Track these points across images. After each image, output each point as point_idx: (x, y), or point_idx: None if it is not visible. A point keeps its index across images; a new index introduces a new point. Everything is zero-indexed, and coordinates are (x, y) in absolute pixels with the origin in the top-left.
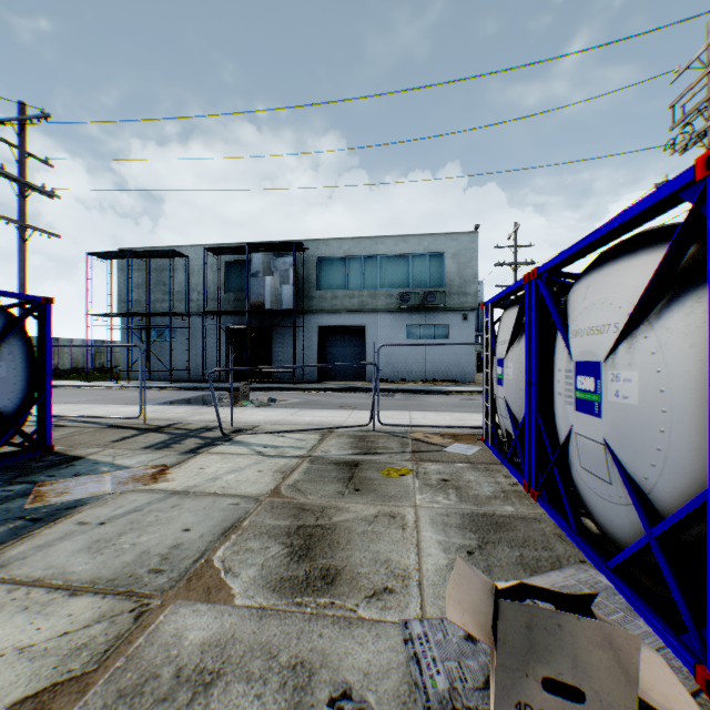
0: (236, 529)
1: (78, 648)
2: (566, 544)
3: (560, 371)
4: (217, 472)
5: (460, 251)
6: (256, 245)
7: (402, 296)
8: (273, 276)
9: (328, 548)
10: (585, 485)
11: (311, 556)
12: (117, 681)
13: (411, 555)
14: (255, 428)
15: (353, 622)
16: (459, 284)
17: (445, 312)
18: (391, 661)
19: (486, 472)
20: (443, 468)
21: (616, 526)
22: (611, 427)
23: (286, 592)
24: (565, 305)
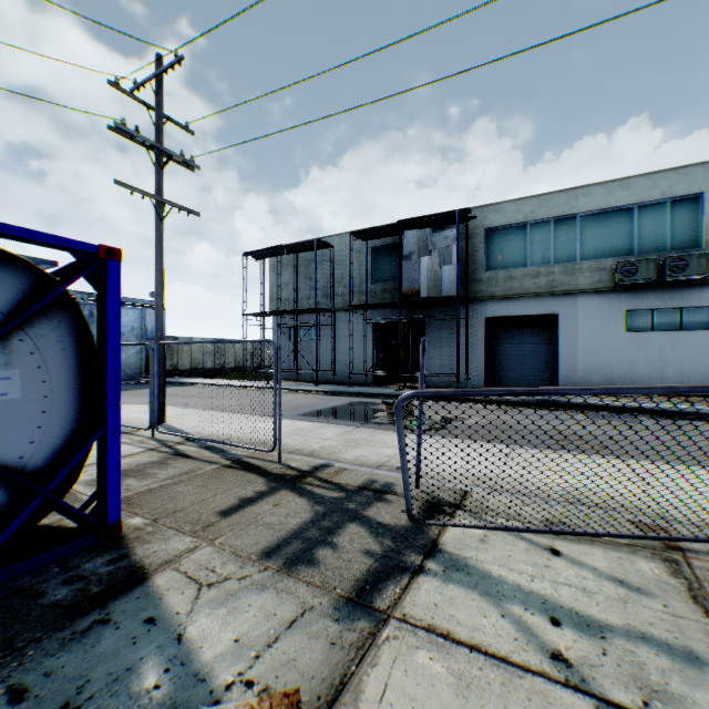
0: None
1: None
2: None
3: None
4: None
5: None
6: (409, 221)
7: (621, 268)
8: (430, 256)
9: None
10: None
11: None
12: None
13: None
14: (466, 502)
15: None
16: None
17: (702, 287)
18: None
19: None
20: None
21: None
22: None
23: None
24: None
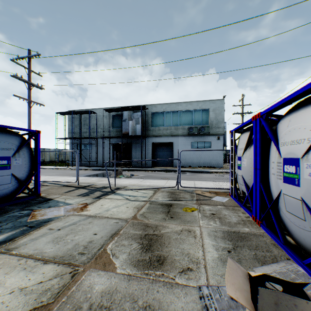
0: (117, 235)
1: (46, 290)
2: (278, 249)
3: (274, 162)
4: (109, 207)
5: (216, 108)
6: (125, 107)
7: (189, 129)
8: (132, 121)
9: (160, 246)
10: (288, 220)
11: (151, 249)
12: (62, 309)
13: (199, 251)
14: (125, 187)
15: (173, 285)
16: (216, 123)
17: (209, 136)
18: (193, 308)
19: (233, 210)
20: (211, 208)
21: (307, 242)
22: (306, 192)
23: (140, 267)
24: (275, 130)
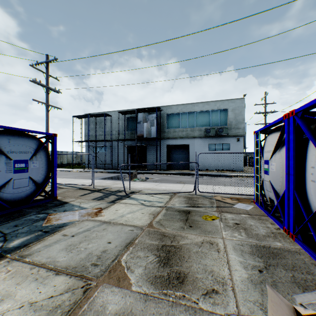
0: (132, 244)
1: (56, 307)
2: None
3: (313, 167)
4: (123, 212)
5: (236, 107)
6: (140, 109)
7: (206, 130)
8: (147, 123)
9: (179, 260)
10: None
11: (170, 264)
12: None
13: (225, 269)
14: (140, 191)
15: (197, 311)
16: (235, 124)
17: (228, 137)
18: None
19: (259, 220)
20: (234, 217)
21: None
22: None
23: (158, 285)
24: (315, 130)
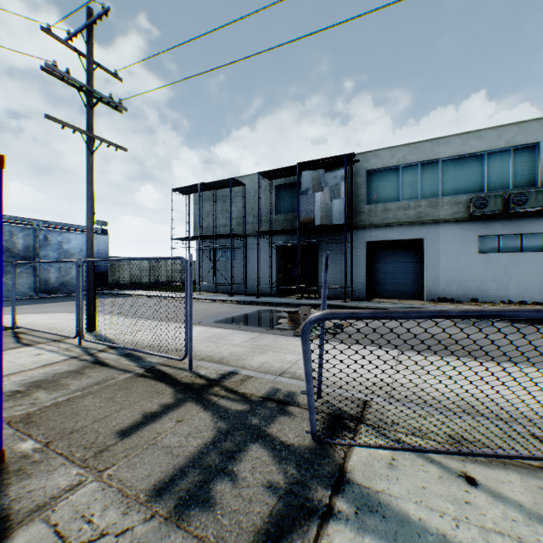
0: None
1: None
2: None
3: None
4: None
5: None
6: (306, 164)
7: (475, 202)
8: (323, 192)
9: None
10: None
11: None
12: None
13: None
14: (367, 415)
15: None
16: None
17: (538, 217)
18: None
19: None
20: None
21: None
22: None
23: None
24: None
